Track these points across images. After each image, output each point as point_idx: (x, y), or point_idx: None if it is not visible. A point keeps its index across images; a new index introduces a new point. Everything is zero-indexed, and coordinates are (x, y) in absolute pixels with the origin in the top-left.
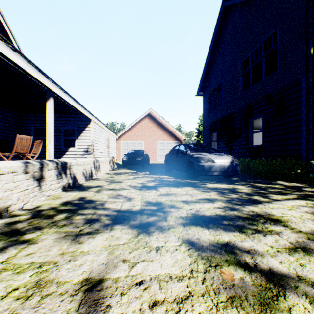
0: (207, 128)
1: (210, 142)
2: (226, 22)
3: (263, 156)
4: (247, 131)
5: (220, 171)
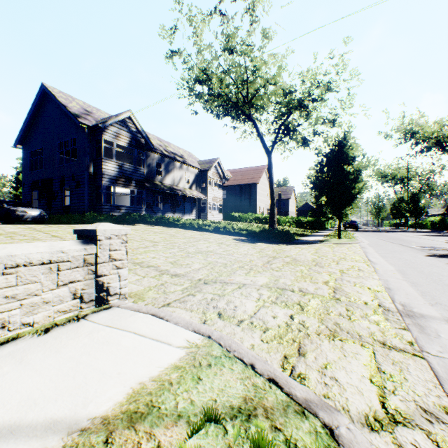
0: (29, 185)
1: (32, 200)
2: (48, 100)
3: (71, 212)
4: (62, 195)
5: (32, 218)
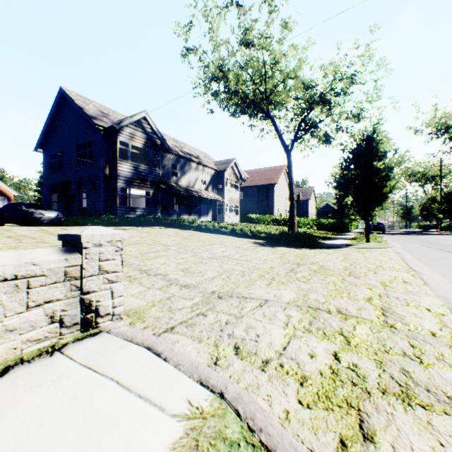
0: (48, 188)
1: (52, 202)
2: (66, 103)
3: (87, 214)
4: (79, 197)
5: (49, 221)
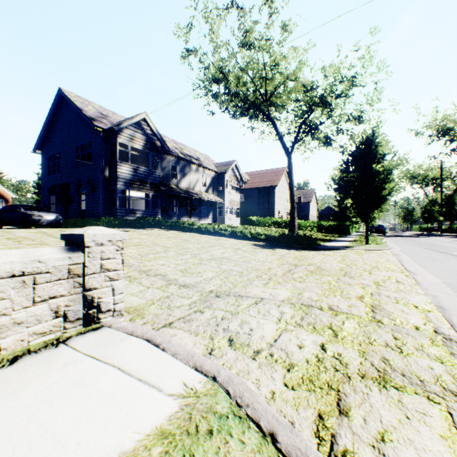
0: (47, 190)
1: (50, 204)
2: (65, 104)
3: (87, 216)
4: (78, 199)
5: (48, 223)
